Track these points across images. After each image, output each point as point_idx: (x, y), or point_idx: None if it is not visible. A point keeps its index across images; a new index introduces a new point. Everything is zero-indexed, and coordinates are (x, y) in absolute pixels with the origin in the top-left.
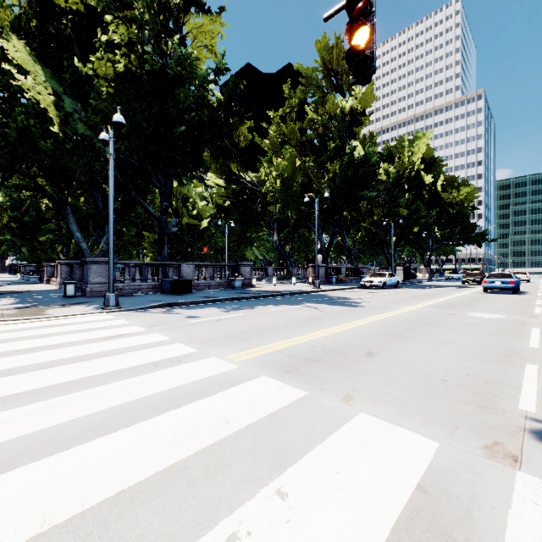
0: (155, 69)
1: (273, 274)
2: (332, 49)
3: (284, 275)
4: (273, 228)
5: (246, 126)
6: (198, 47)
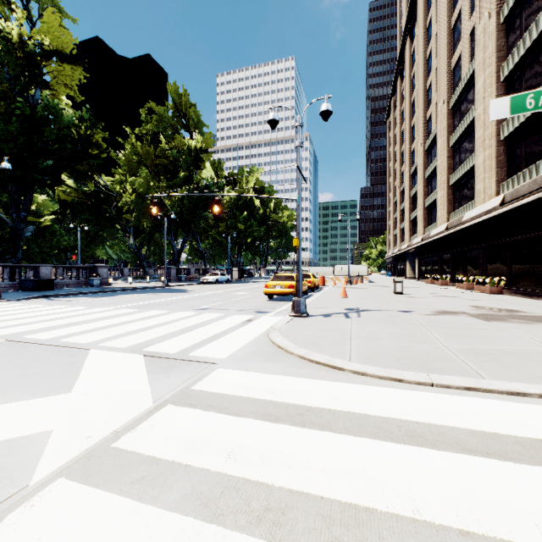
0: (23, 112)
1: (130, 274)
2: (181, 98)
3: (140, 275)
4: (130, 232)
5: (101, 136)
6: (58, 84)
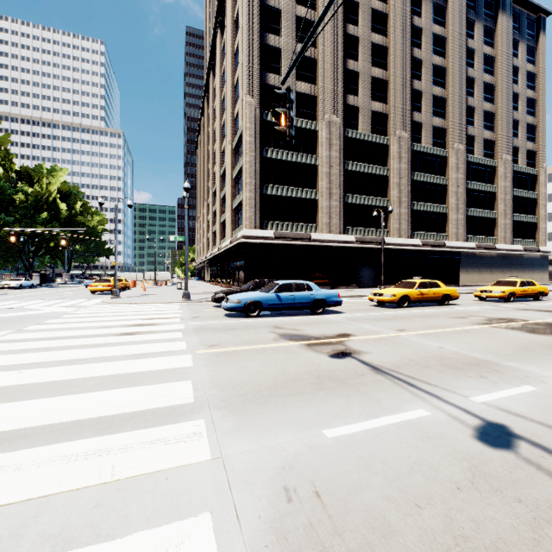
0: None
1: None
2: None
3: None
4: None
5: None
6: None
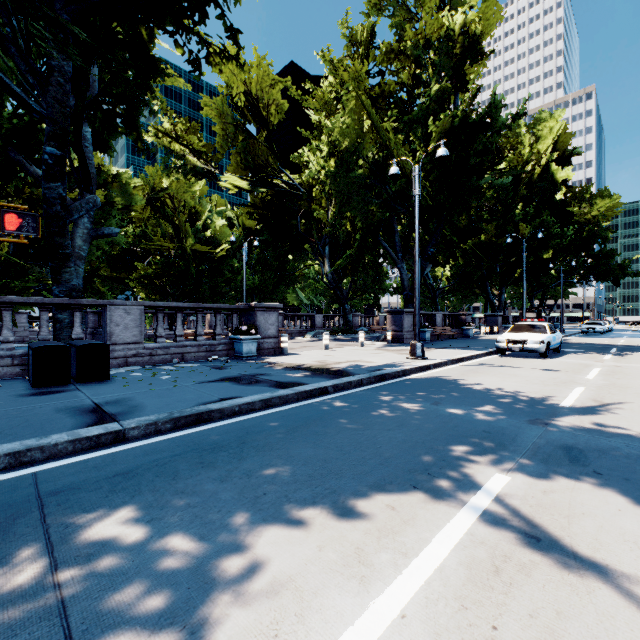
0: None
1: (324, 325)
2: None
3: (339, 327)
4: (324, 254)
5: (280, 87)
6: None
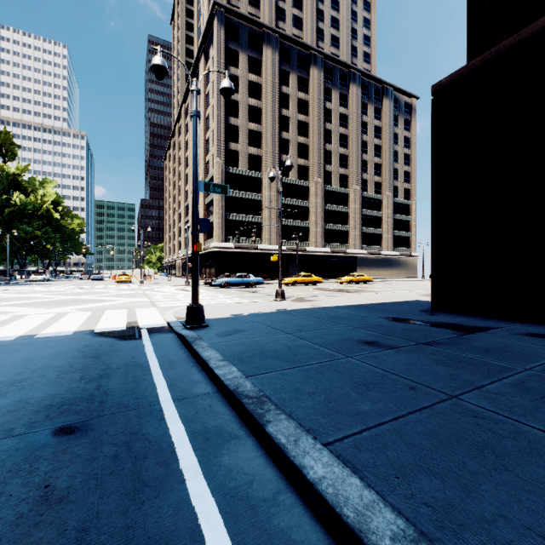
0: None
1: None
2: (1, 132)
3: None
4: None
5: None
6: None
